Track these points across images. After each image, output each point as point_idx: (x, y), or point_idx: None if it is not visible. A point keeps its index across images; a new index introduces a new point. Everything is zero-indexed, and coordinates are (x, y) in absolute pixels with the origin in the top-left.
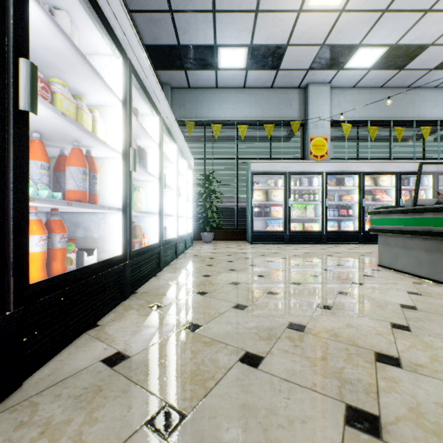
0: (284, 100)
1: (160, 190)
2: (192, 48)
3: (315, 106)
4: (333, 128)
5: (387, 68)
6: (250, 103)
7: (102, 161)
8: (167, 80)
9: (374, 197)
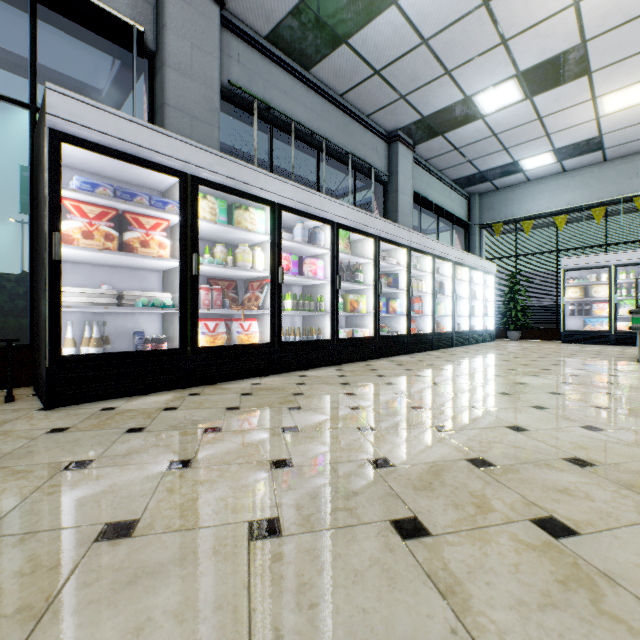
0: (625, 170)
1: (452, 302)
2: (492, 169)
3: None
4: None
5: None
6: (573, 187)
7: (424, 297)
8: (473, 191)
9: None
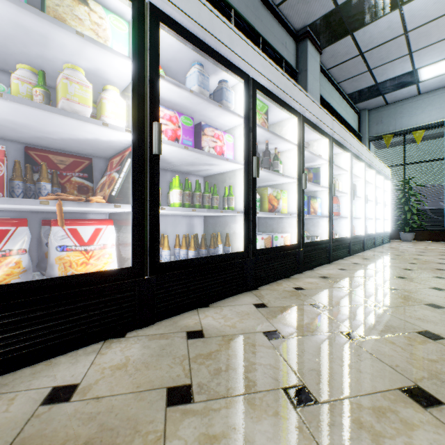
0: None
1: (364, 204)
2: (388, 80)
3: None
4: None
5: None
6: None
7: (339, 197)
8: (364, 107)
9: None
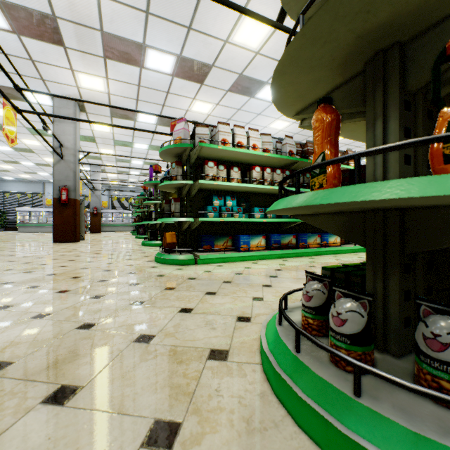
0: (37, 186)
1: None
2: None
3: (48, 189)
4: None
5: None
6: (23, 186)
7: None
8: None
9: None
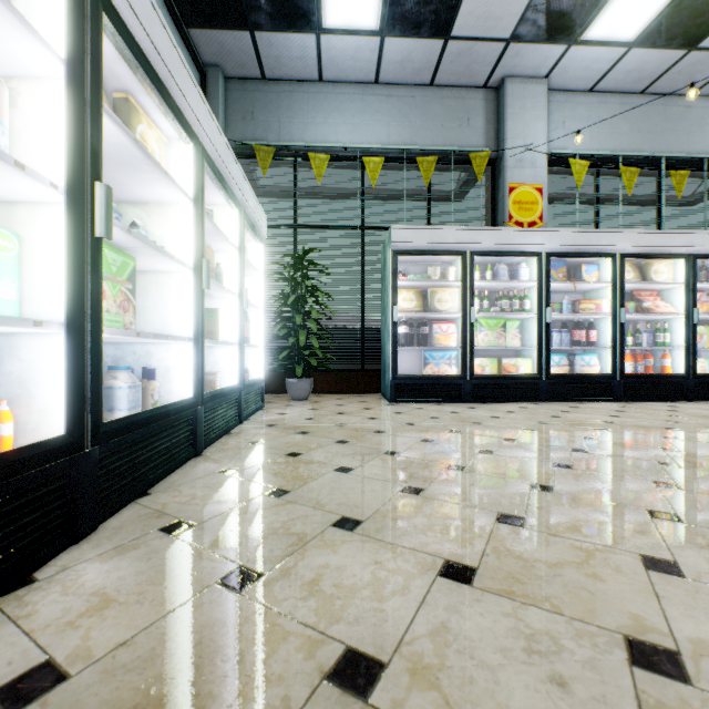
0: (455, 110)
1: (79, 236)
2: None
3: (518, 123)
4: (550, 172)
5: (666, 45)
6: (388, 115)
7: None
8: (214, 57)
9: (637, 306)
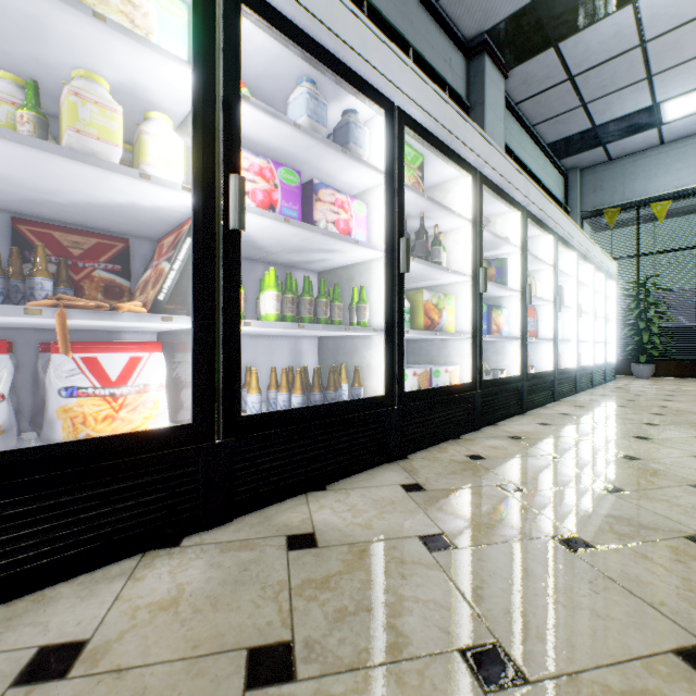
0: None
1: (576, 319)
2: (613, 121)
3: None
4: None
5: None
6: None
7: (536, 307)
8: (573, 164)
9: None
